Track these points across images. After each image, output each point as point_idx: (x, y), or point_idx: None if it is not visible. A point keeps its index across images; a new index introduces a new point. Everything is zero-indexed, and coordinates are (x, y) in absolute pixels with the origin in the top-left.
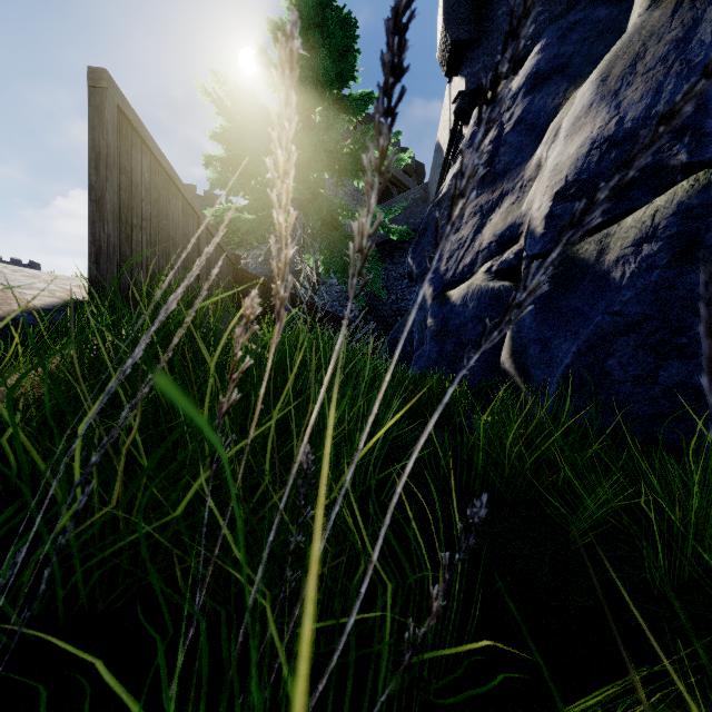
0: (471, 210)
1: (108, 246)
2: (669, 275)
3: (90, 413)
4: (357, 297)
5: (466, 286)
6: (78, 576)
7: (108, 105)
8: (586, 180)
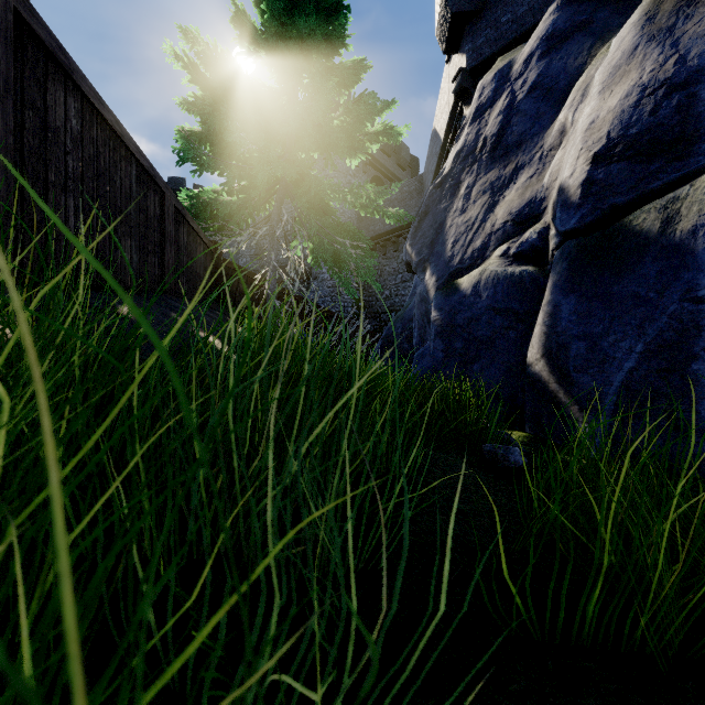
0: (479, 188)
1: None
2: None
3: None
4: None
5: (478, 272)
6: None
7: None
8: (638, 135)
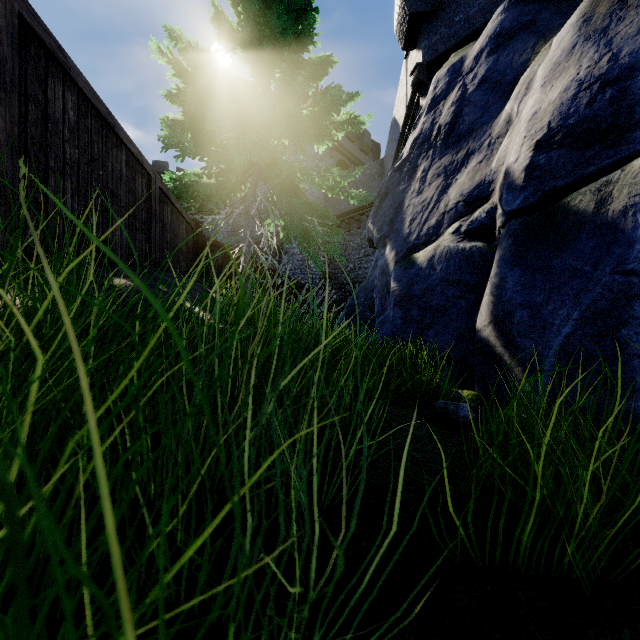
0: (434, 172)
1: (2, 186)
2: None
3: None
4: None
5: (433, 248)
6: None
7: (2, 8)
8: (575, 125)
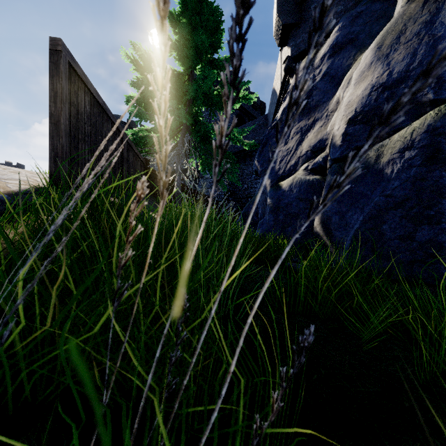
0: (294, 131)
1: (62, 152)
2: (422, 171)
3: (28, 264)
4: (218, 180)
5: (292, 178)
6: (23, 378)
7: (62, 61)
8: (368, 111)
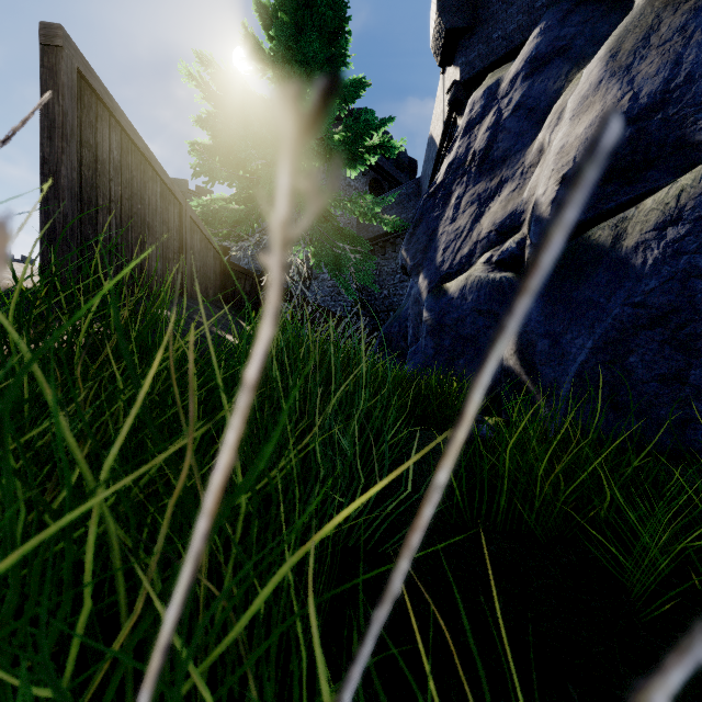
0: (468, 199)
1: (64, 227)
2: (699, 261)
3: None
4: (313, 114)
5: (464, 278)
6: None
7: (64, 66)
8: None
